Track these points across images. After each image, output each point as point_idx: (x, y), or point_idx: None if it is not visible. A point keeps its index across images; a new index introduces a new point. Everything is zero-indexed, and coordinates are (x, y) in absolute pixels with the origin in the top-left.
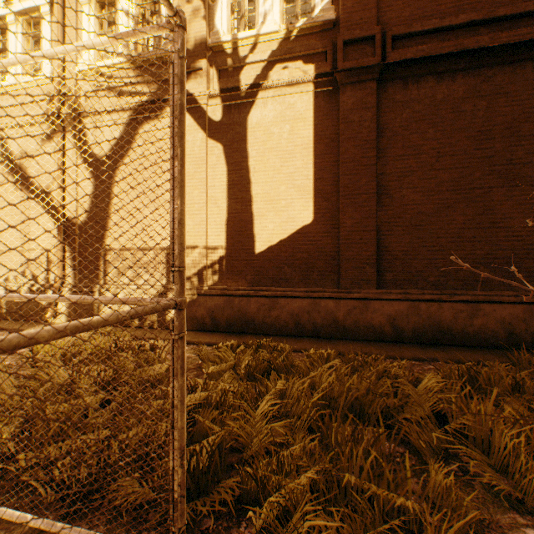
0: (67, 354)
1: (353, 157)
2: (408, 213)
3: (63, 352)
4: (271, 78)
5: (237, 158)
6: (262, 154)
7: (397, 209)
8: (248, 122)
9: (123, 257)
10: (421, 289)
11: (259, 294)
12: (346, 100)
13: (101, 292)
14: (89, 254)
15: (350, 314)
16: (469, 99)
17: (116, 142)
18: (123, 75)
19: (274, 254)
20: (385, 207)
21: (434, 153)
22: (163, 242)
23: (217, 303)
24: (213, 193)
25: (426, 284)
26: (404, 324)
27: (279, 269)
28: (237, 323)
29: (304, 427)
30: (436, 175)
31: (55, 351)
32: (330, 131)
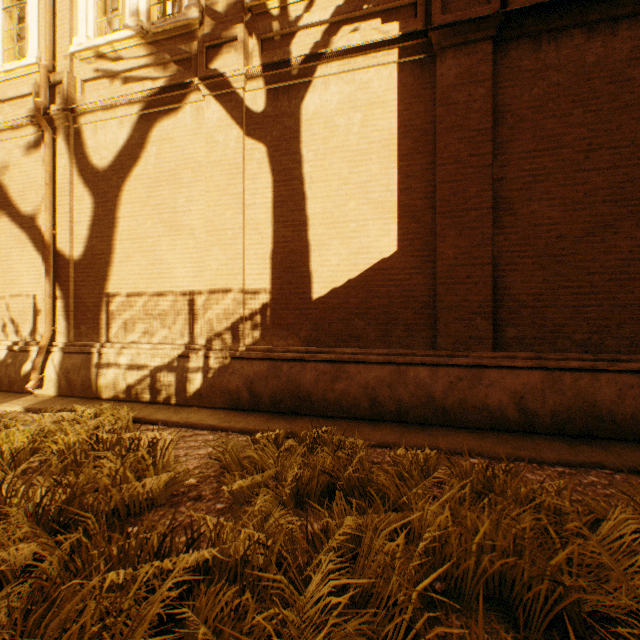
0: (21, 451)
1: (456, 155)
2: (541, 237)
3: (16, 448)
4: (335, 46)
5: (286, 164)
6: (322, 157)
7: (524, 231)
8: (302, 111)
9: (132, 305)
10: (562, 351)
11: (318, 357)
12: (446, 72)
13: (101, 353)
14: (87, 301)
15: (452, 388)
16: (639, 61)
17: (122, 147)
18: (132, 55)
19: (339, 301)
20: (506, 229)
21: (582, 145)
22: (184, 284)
23: (258, 370)
24: (252, 215)
25: (570, 344)
26: (537, 406)
27: (347, 322)
28: (286, 399)
29: (400, 628)
30: (586, 179)
31: (2, 448)
32: (422, 119)
